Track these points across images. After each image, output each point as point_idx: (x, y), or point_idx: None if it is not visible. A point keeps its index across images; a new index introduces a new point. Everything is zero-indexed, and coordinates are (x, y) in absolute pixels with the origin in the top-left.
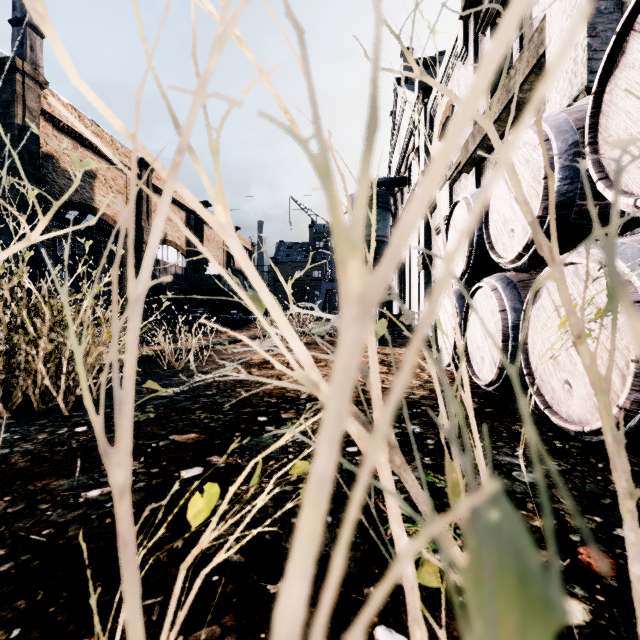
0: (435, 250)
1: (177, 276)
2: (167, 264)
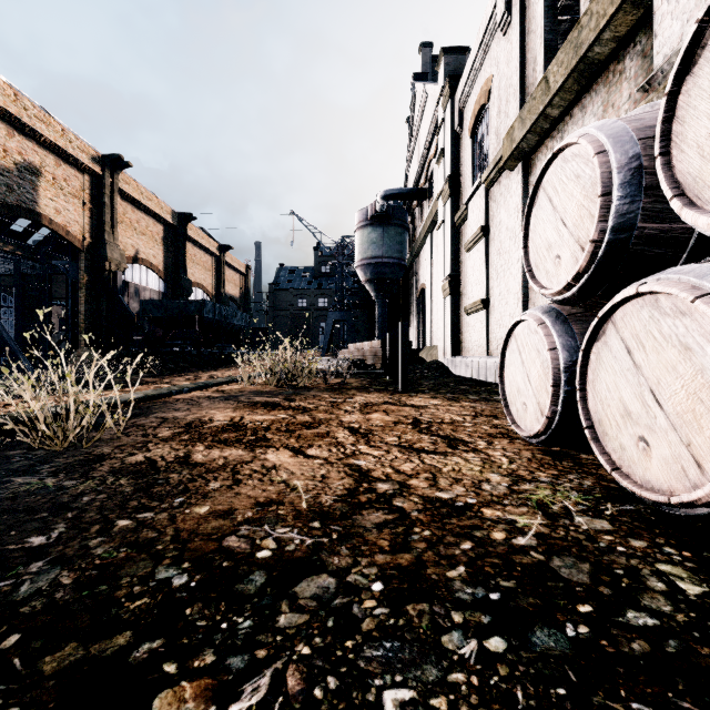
0: (465, 271)
1: (149, 301)
2: (139, 287)
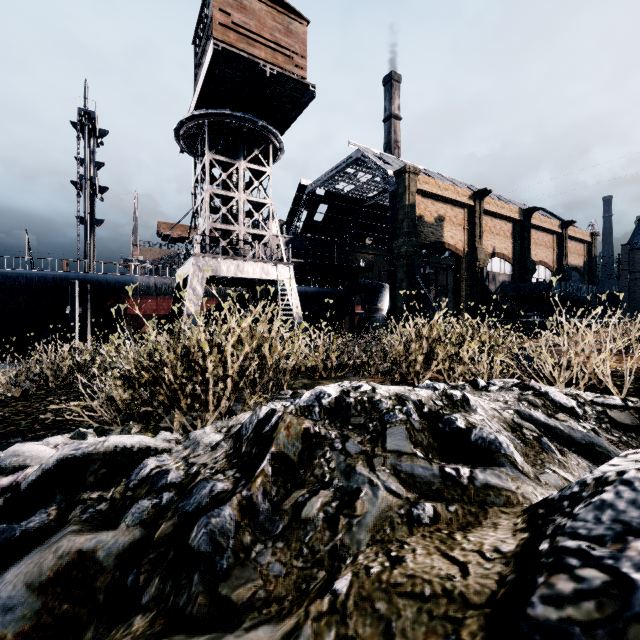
0: None
1: (506, 286)
2: (495, 274)
